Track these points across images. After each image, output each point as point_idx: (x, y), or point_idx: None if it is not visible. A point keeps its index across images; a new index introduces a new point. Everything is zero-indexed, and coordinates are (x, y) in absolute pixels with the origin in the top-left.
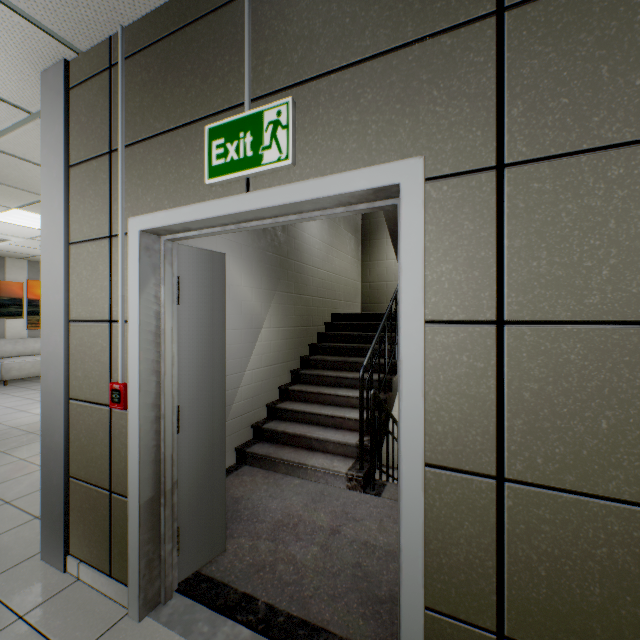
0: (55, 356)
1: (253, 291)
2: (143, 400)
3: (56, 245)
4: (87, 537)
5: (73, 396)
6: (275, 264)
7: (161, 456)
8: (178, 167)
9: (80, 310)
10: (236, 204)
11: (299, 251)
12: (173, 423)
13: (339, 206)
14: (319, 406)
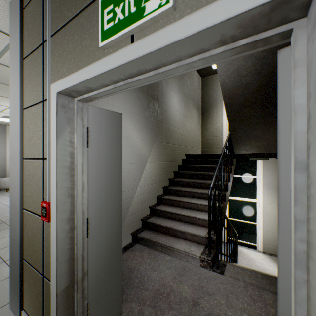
0: (15, 181)
1: (142, 141)
2: (60, 216)
3: (16, 110)
4: (31, 302)
5: (25, 207)
6: (154, 126)
7: (74, 255)
8: (82, 41)
9: (28, 151)
10: (122, 56)
11: (168, 119)
12: (84, 231)
13: (219, 45)
14: (180, 209)
